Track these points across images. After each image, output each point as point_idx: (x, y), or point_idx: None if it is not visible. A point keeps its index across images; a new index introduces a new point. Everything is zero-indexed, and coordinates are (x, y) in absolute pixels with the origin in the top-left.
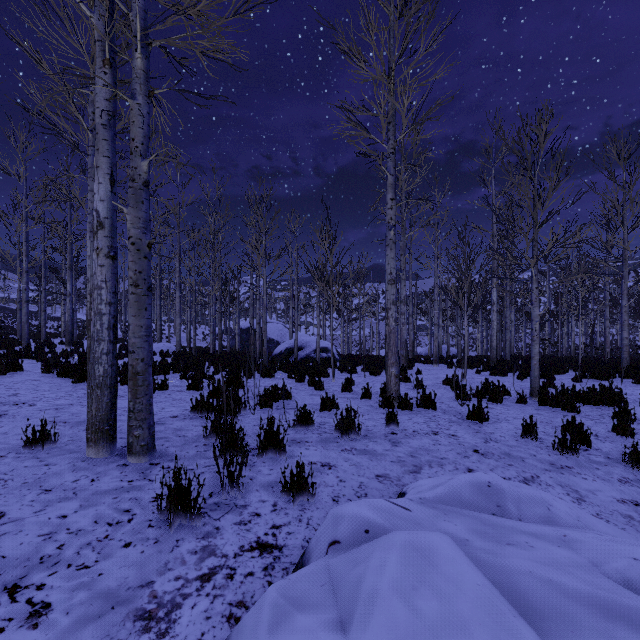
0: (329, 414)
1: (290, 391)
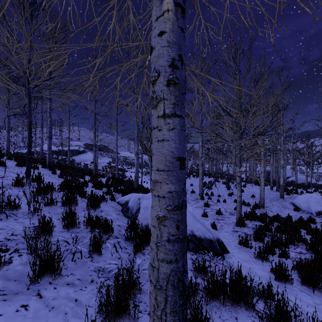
0: (307, 193)
1: (297, 189)
